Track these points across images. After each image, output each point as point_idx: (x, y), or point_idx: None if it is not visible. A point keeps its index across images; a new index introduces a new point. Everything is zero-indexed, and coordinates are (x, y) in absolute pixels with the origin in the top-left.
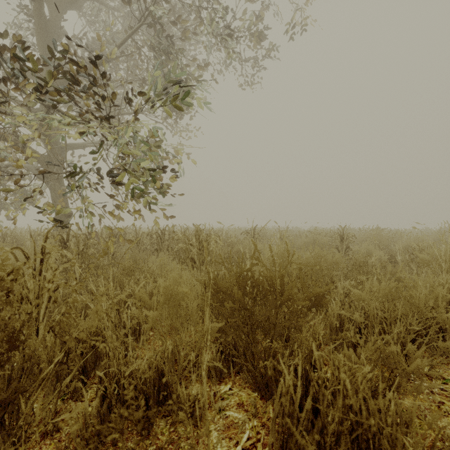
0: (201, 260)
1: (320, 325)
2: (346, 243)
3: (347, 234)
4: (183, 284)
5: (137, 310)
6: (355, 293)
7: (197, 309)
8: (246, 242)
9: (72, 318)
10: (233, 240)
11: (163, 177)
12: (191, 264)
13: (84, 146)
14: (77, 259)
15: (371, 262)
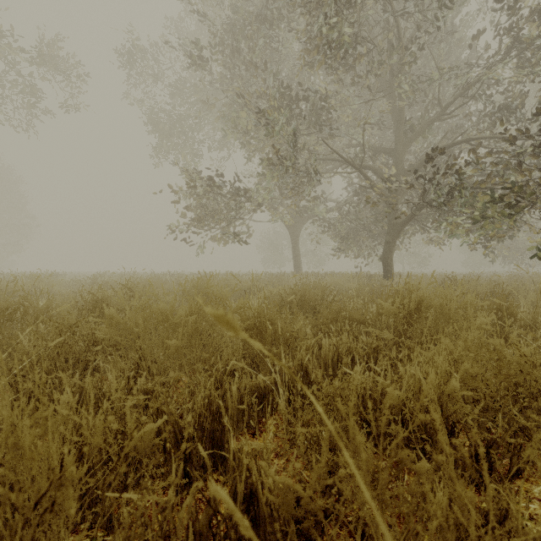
0: None
1: None
2: None
3: None
4: None
5: None
6: None
7: None
8: None
9: None
10: None
11: None
12: None
13: None
14: None
15: None
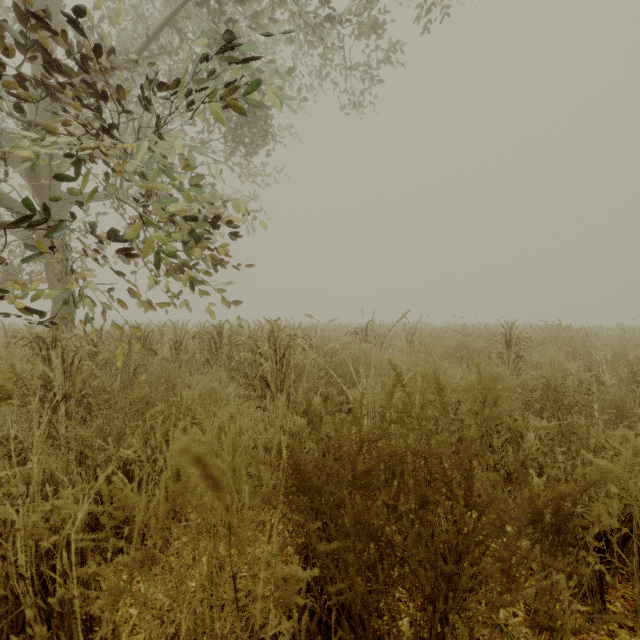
0: (279, 381)
1: (567, 582)
2: (515, 350)
3: (518, 335)
4: (224, 455)
5: (137, 497)
6: (598, 467)
7: (257, 506)
8: (355, 349)
9: (0, 516)
10: (334, 346)
11: (231, 251)
12: (262, 387)
13: (102, 198)
14: (62, 380)
15: (567, 383)
